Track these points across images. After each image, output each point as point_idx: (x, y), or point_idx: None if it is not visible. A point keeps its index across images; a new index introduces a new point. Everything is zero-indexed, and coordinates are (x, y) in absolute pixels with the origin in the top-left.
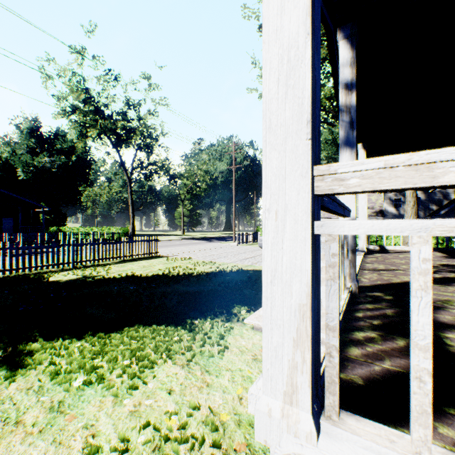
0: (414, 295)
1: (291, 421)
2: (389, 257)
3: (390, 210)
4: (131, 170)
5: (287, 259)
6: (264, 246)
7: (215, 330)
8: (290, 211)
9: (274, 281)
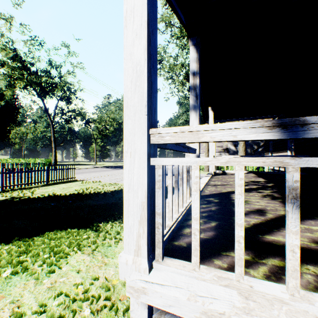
0: (192, 194)
1: (137, 264)
2: (225, 177)
3: (232, 148)
4: (54, 115)
5: (136, 178)
6: (124, 171)
7: (114, 229)
8: (137, 152)
9: (130, 191)
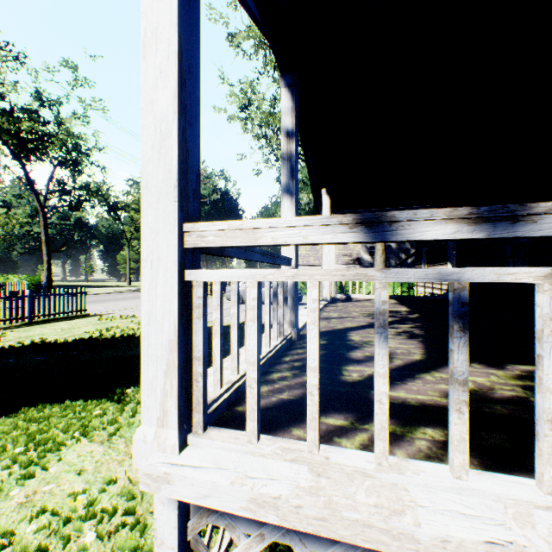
0: (248, 325)
1: (162, 440)
2: (349, 305)
3: (366, 258)
4: (46, 194)
5: (160, 302)
6: (142, 292)
7: None
8: (162, 261)
9: (151, 323)
